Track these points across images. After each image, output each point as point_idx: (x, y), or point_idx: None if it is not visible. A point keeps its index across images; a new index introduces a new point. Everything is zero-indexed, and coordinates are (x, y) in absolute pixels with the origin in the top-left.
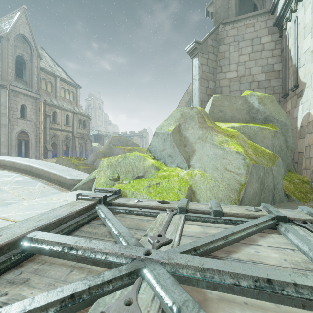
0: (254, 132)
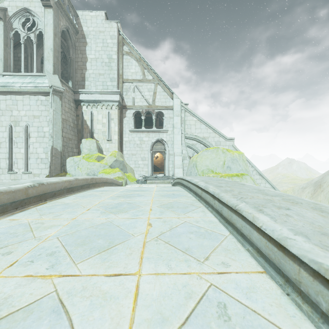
0: None
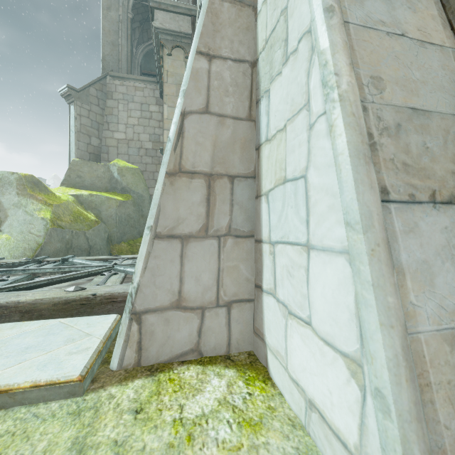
0: (101, 201)
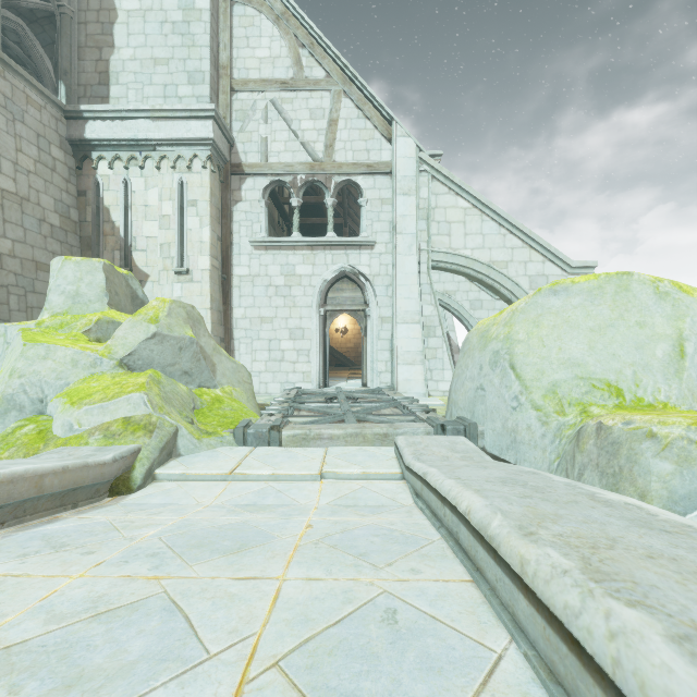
0: None
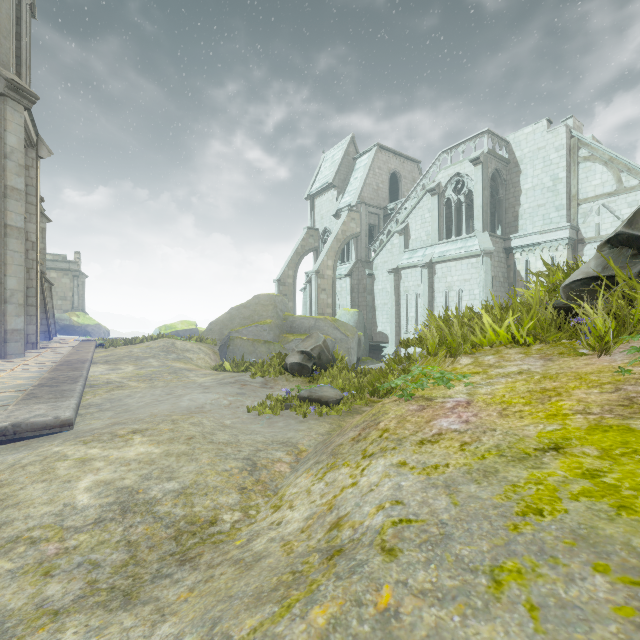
0: None
